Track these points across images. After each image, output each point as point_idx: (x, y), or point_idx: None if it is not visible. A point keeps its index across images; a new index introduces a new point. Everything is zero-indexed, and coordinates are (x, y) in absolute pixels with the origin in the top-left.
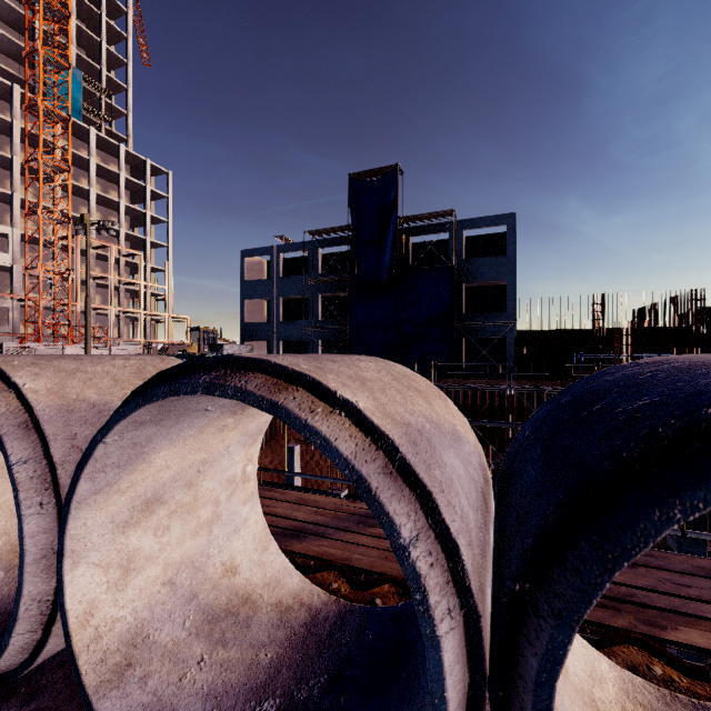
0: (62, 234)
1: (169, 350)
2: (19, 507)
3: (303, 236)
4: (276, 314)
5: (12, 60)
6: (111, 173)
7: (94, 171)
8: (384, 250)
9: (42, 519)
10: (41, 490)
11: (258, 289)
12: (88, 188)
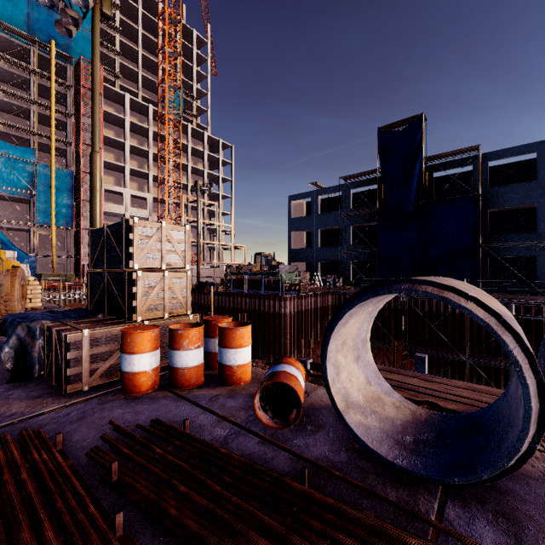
0: (177, 195)
1: (242, 269)
2: (523, 378)
3: (339, 181)
4: (315, 242)
5: (146, 90)
6: (199, 152)
7: (190, 152)
8: (411, 186)
9: (533, 387)
10: (527, 368)
11: (301, 223)
12: (187, 163)
